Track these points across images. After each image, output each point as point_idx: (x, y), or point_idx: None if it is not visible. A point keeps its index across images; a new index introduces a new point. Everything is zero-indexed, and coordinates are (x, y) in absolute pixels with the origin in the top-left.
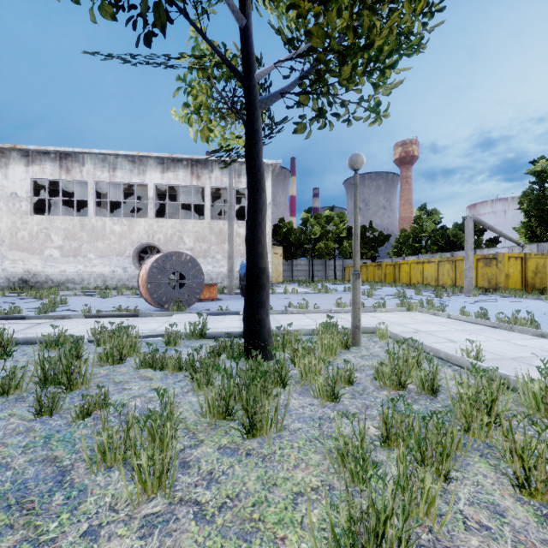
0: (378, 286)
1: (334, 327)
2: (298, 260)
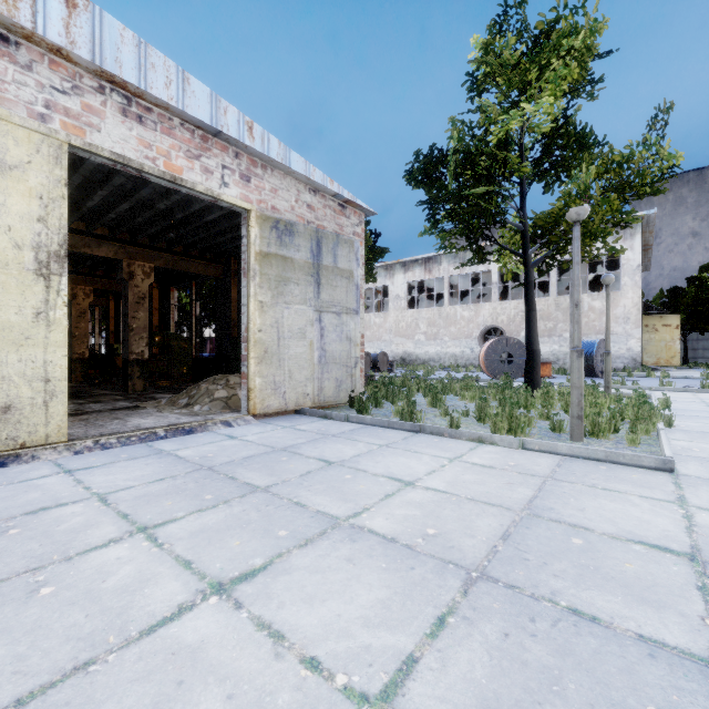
0: None
1: None
2: None
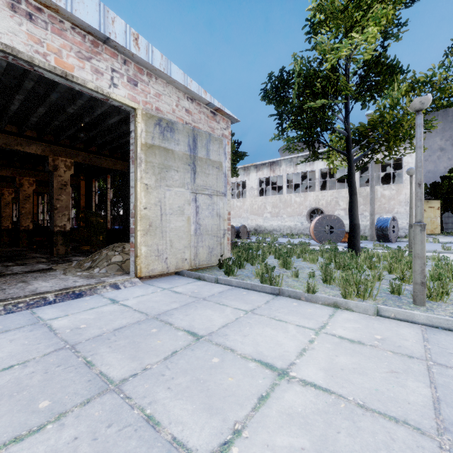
0: None
1: (389, 248)
2: None
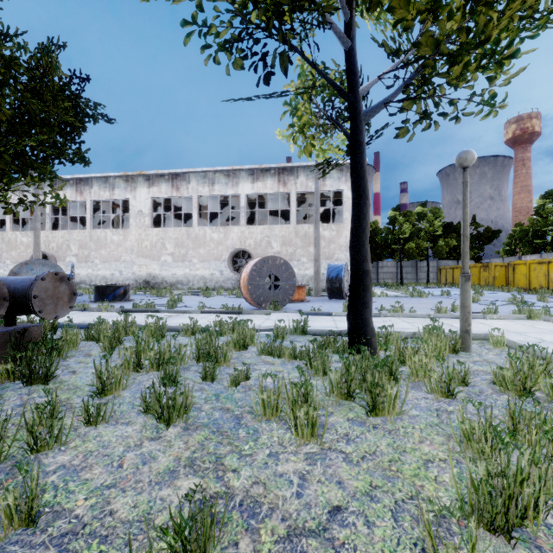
0: (484, 290)
1: (441, 330)
2: (384, 262)
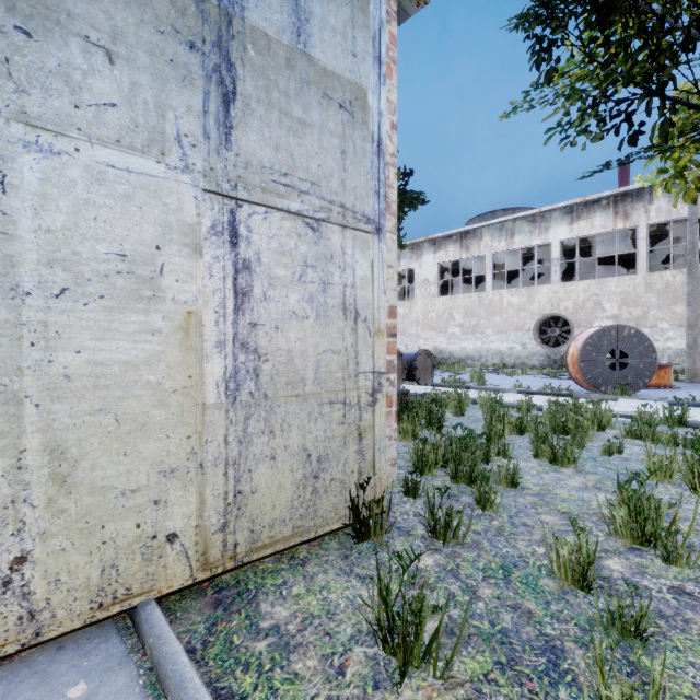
0: None
1: None
2: None
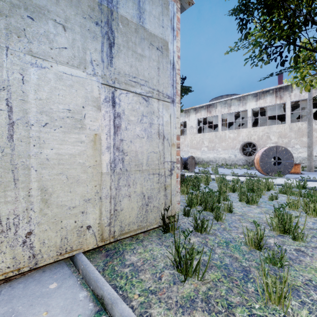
0: None
1: None
2: None
